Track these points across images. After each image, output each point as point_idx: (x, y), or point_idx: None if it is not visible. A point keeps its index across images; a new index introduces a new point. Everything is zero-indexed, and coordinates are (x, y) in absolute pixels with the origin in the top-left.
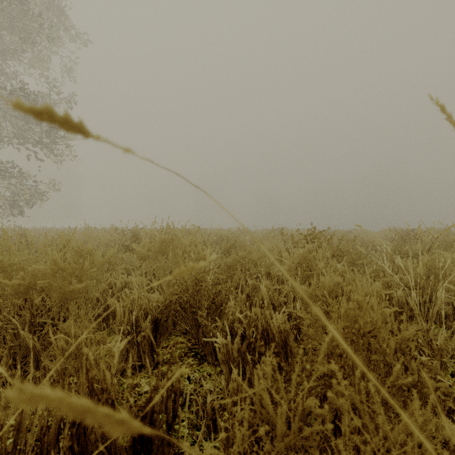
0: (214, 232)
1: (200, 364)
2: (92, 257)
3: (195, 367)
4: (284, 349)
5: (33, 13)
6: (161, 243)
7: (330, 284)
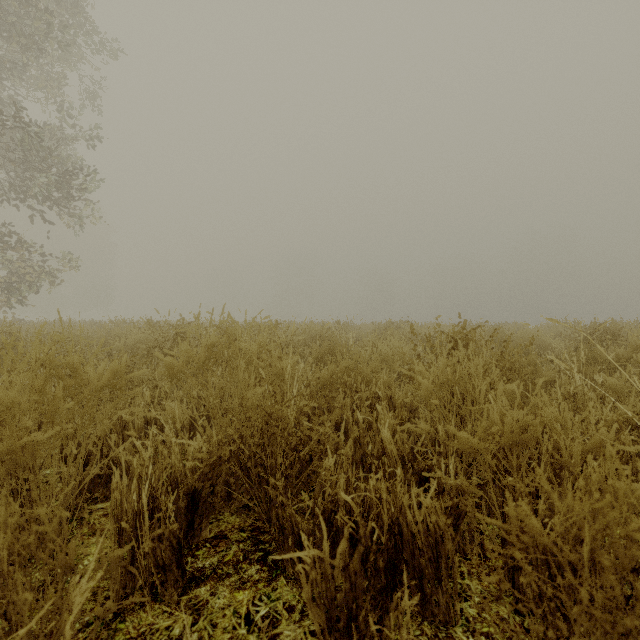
0: (301, 327)
1: (272, 580)
2: (78, 377)
3: (262, 587)
4: (435, 564)
5: (37, 7)
6: (209, 349)
7: (514, 429)
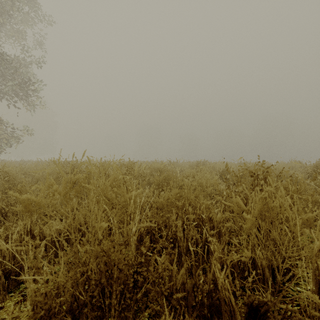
0: (149, 164)
1: None
2: None
3: None
4: None
5: None
6: (70, 185)
7: None
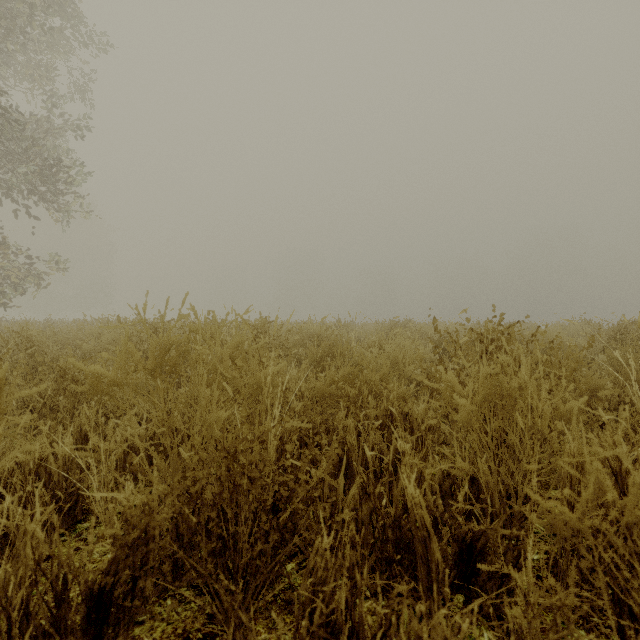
0: (298, 326)
1: None
2: None
3: None
4: None
5: None
6: (162, 353)
7: None
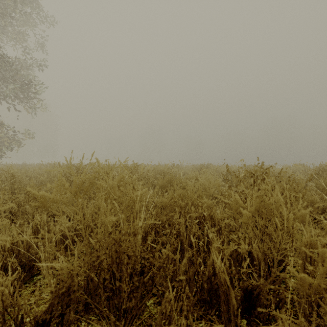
0: (153, 167)
1: None
2: None
3: None
4: None
5: None
6: (80, 184)
7: None
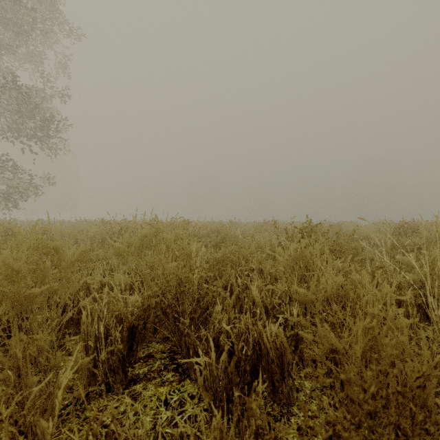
0: (205, 224)
1: (181, 381)
2: (59, 254)
3: (175, 385)
4: (280, 368)
5: (26, 7)
6: (143, 238)
7: (333, 287)
